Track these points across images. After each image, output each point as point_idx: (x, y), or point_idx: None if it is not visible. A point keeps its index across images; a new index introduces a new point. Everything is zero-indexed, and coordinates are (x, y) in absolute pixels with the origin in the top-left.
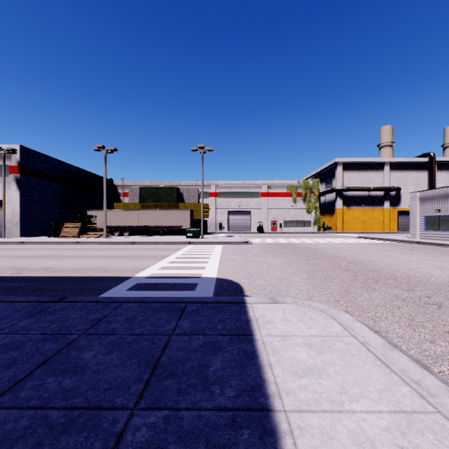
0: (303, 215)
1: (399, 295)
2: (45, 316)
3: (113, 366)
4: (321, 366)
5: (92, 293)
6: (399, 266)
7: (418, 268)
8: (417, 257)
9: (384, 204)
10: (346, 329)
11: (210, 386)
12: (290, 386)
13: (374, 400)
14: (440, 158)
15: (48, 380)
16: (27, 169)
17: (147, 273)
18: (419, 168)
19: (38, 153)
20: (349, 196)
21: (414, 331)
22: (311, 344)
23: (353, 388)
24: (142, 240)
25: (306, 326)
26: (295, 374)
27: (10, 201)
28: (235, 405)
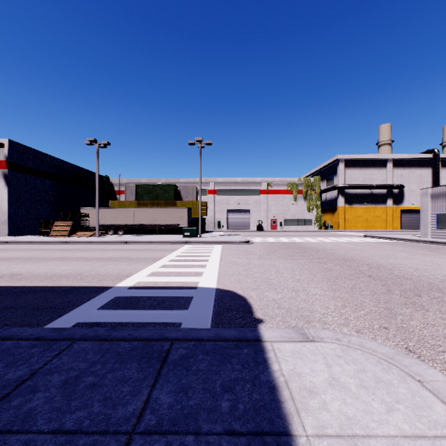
0: (304, 213)
1: None
2: None
3: None
4: None
5: (51, 314)
6: (431, 272)
7: None
8: (443, 260)
9: (386, 202)
10: None
11: None
12: None
13: None
14: (445, 155)
15: None
16: (16, 164)
17: (132, 282)
18: (422, 165)
19: (28, 148)
20: (351, 194)
21: None
22: None
23: None
24: (135, 240)
25: (380, 404)
26: None
27: None
28: None
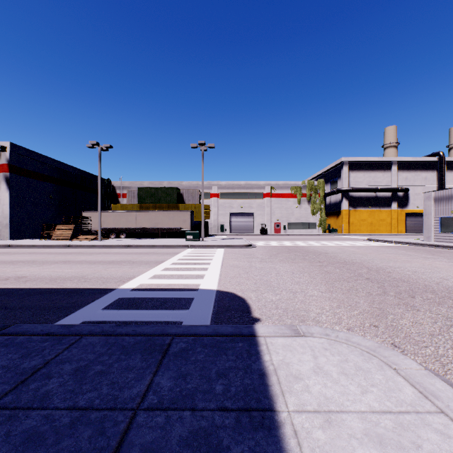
0: (308, 216)
1: (452, 317)
2: None
3: None
4: None
5: (58, 314)
6: (429, 275)
7: (452, 277)
8: (443, 263)
9: (391, 205)
10: (425, 395)
11: None
12: None
13: None
14: (450, 158)
15: None
16: (17, 168)
17: (135, 284)
18: (427, 167)
19: (30, 151)
20: (356, 197)
21: None
22: (380, 435)
23: None
24: (138, 243)
25: (356, 387)
26: None
27: None
28: None
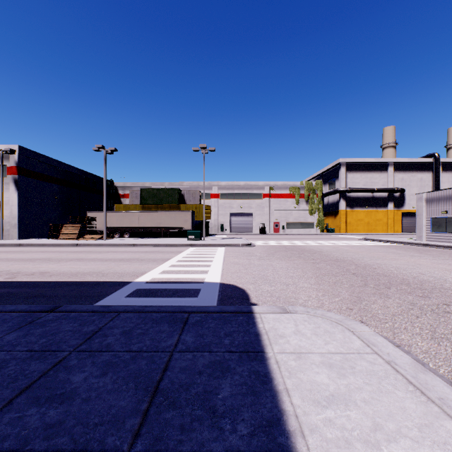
0: (306, 216)
1: (415, 303)
2: (34, 329)
3: (106, 393)
4: (346, 393)
5: (89, 300)
6: (410, 270)
7: (430, 272)
8: (427, 261)
9: (388, 205)
10: (368, 344)
11: (219, 420)
12: (313, 420)
13: (415, 441)
14: (445, 159)
15: (29, 412)
16: (25, 170)
17: (147, 278)
18: (423, 168)
19: (37, 153)
20: (353, 198)
21: (439, 345)
22: (331, 363)
23: (387, 423)
24: (142, 243)
25: (322, 341)
26: (317, 404)
27: (8, 203)
28: (250, 447)
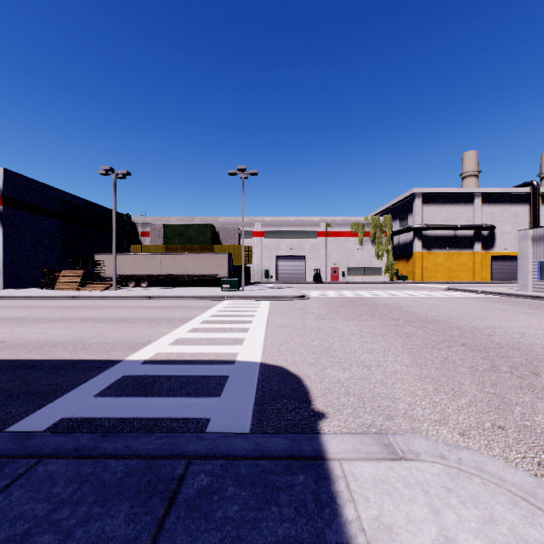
0: (372, 260)
1: None
2: None
3: None
4: None
5: (27, 404)
6: (543, 339)
7: None
8: None
9: (474, 246)
10: None
11: None
12: None
13: None
14: None
15: None
16: (13, 200)
17: (148, 354)
18: (518, 200)
19: (29, 179)
20: (430, 237)
21: None
22: None
23: None
24: (161, 294)
25: None
26: None
27: None
28: None
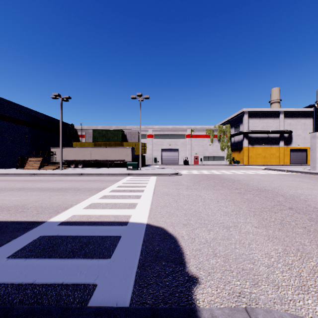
0: (218, 151)
1: None
2: None
3: None
4: None
5: None
6: None
7: None
8: None
9: (279, 143)
10: None
11: None
12: None
13: None
14: None
15: None
16: None
17: (66, 216)
18: (306, 116)
19: (9, 102)
20: (253, 137)
21: None
22: None
23: None
24: (89, 172)
25: None
26: None
27: None
28: None
